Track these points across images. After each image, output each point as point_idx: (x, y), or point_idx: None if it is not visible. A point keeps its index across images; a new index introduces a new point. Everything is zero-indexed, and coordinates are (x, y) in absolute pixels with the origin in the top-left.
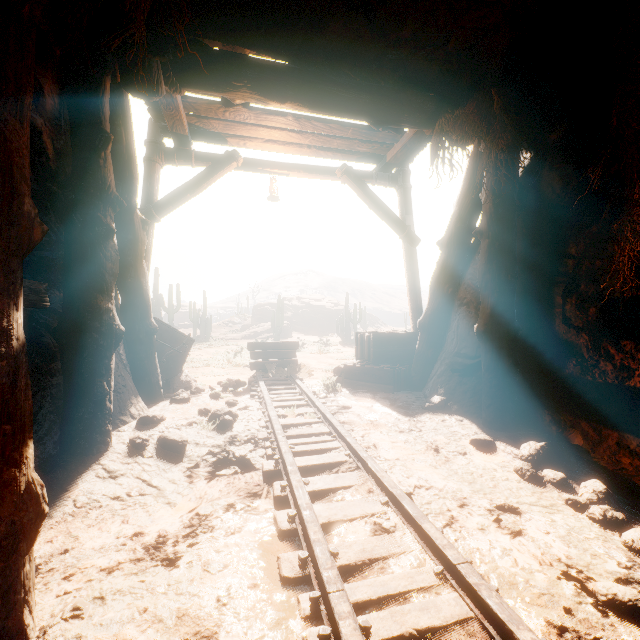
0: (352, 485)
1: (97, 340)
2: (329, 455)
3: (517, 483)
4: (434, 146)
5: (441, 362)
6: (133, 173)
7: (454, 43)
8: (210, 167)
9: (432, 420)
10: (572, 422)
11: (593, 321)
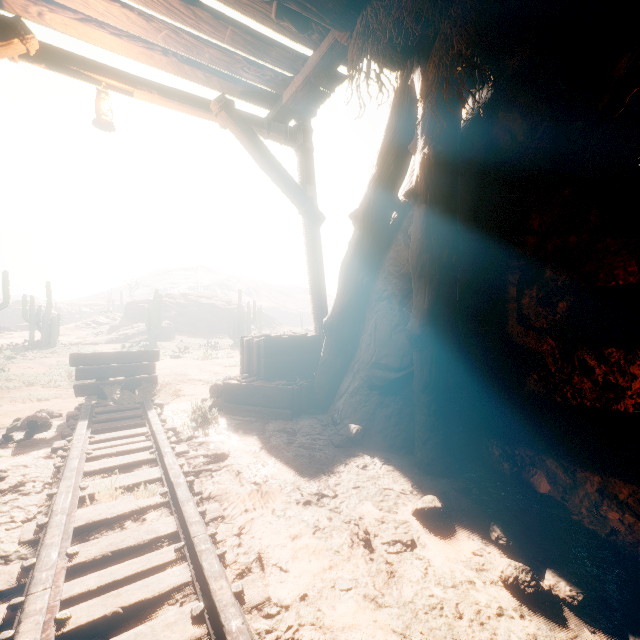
0: None
1: None
2: (153, 626)
3: (520, 618)
4: (354, 55)
5: (354, 375)
6: None
7: None
8: None
9: (349, 468)
10: (533, 459)
11: (563, 320)
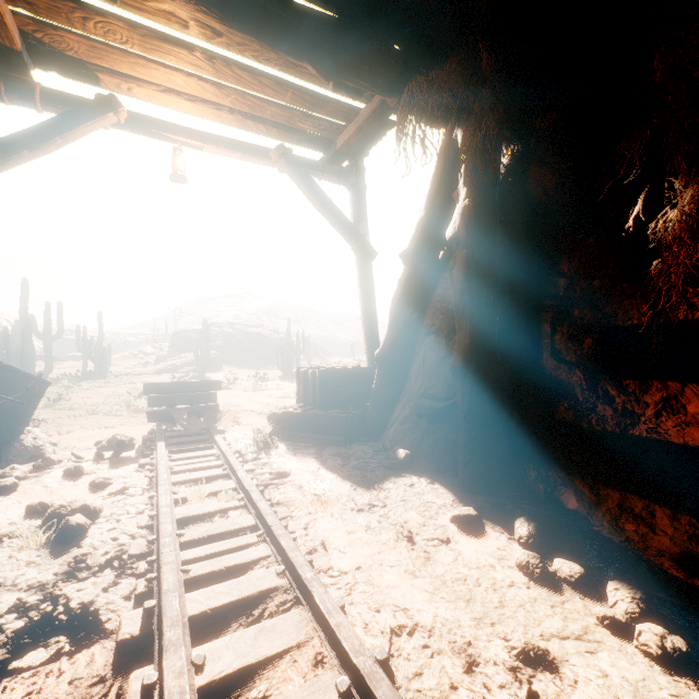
0: (286, 649)
1: None
2: (250, 578)
3: (526, 589)
4: (401, 120)
5: (404, 405)
6: None
7: None
8: (67, 113)
9: (398, 485)
10: (564, 479)
11: (589, 355)
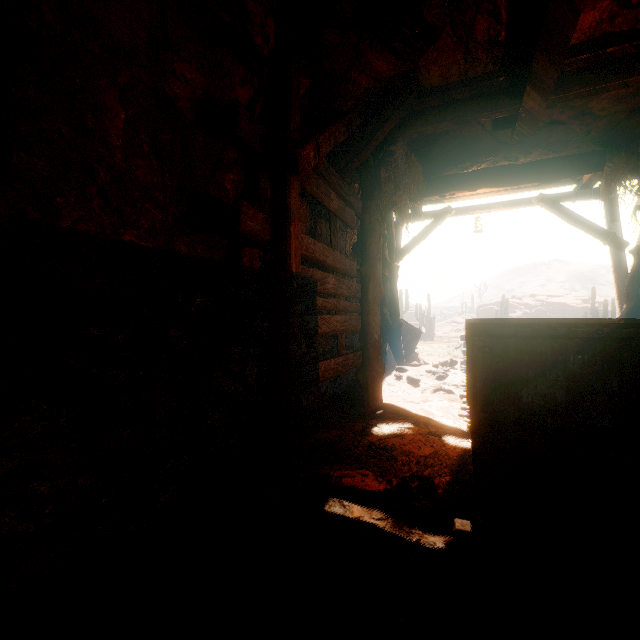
0: None
1: (382, 327)
2: None
3: None
4: (602, 185)
5: None
6: (393, 245)
7: (595, 132)
8: (432, 221)
9: None
10: None
11: None
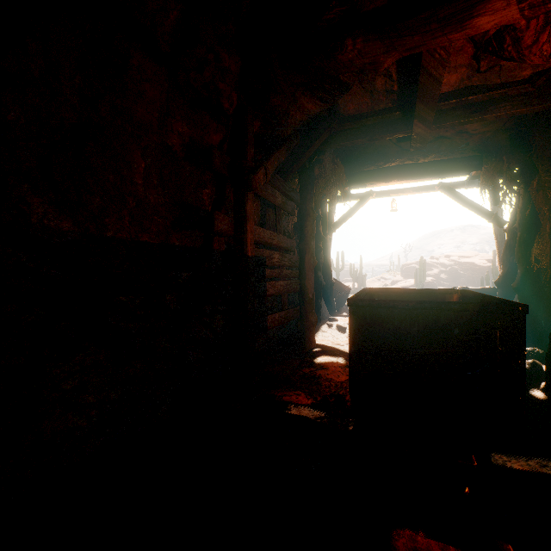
0: None
1: (317, 286)
2: None
3: None
4: (481, 181)
5: None
6: (326, 222)
7: (472, 144)
8: (358, 202)
9: None
10: None
11: None
